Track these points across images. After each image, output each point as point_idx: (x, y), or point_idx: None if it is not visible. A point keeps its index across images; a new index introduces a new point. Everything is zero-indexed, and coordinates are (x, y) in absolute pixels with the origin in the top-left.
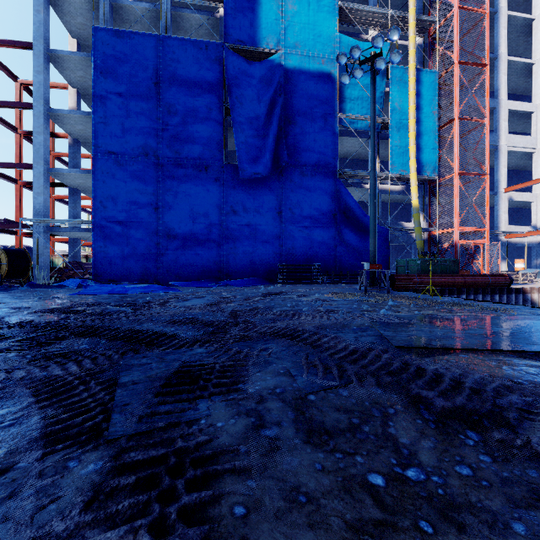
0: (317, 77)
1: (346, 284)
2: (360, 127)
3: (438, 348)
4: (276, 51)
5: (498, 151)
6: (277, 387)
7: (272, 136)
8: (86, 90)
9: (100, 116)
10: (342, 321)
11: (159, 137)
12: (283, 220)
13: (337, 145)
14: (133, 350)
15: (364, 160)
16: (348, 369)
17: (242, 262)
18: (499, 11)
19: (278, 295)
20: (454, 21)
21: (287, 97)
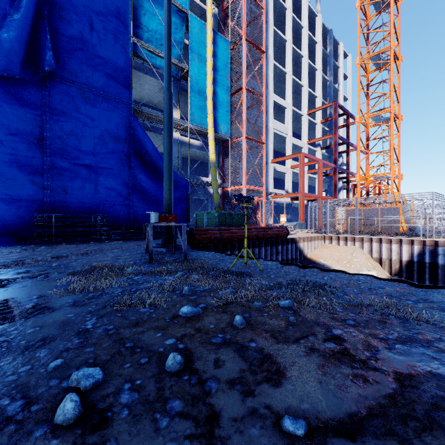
0: None
1: (139, 240)
2: (159, 65)
3: None
4: None
5: (267, 130)
6: None
7: (22, 18)
8: None
9: None
10: None
11: None
12: (46, 151)
13: (130, 73)
14: None
15: None
16: None
17: None
18: (269, 21)
19: None
20: (242, 1)
21: None
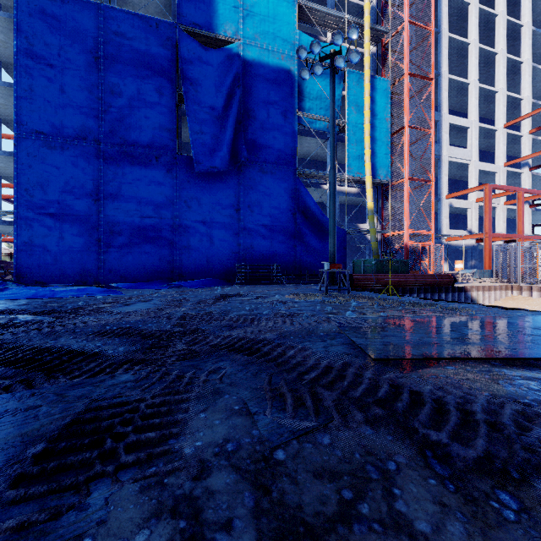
0: (277, 72)
1: (305, 285)
2: (319, 128)
3: (420, 358)
4: (234, 40)
5: (440, 161)
6: (228, 440)
7: (229, 128)
8: (9, 59)
9: (25, 88)
10: (307, 327)
11: (101, 119)
12: (241, 218)
13: (296, 144)
14: (25, 382)
15: (322, 162)
16: (324, 399)
17: (197, 262)
18: (442, 32)
19: (236, 297)
20: (404, 34)
21: (245, 89)
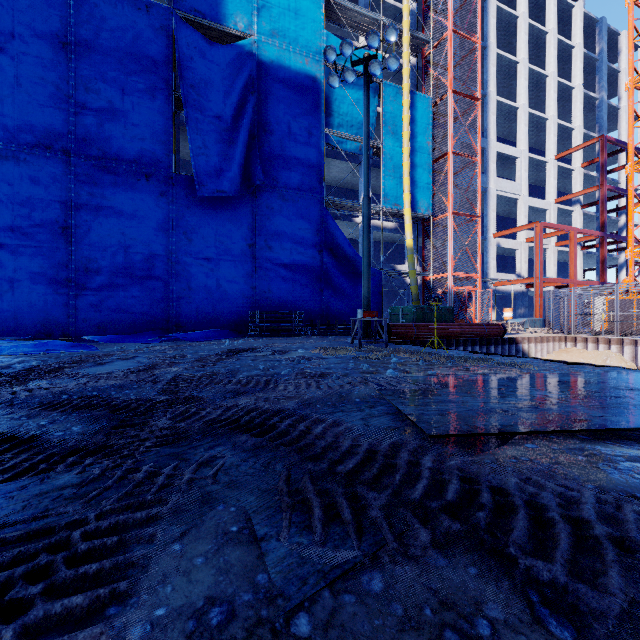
0: (299, 79)
1: (334, 336)
2: (350, 149)
3: (490, 433)
4: (247, 36)
5: (487, 194)
6: (213, 600)
7: (241, 144)
8: None
9: None
10: (338, 391)
11: (71, 123)
12: (256, 255)
13: (323, 167)
14: None
15: (353, 191)
16: (369, 505)
17: (200, 309)
18: (489, 46)
19: (248, 353)
20: (448, 45)
21: (261, 97)
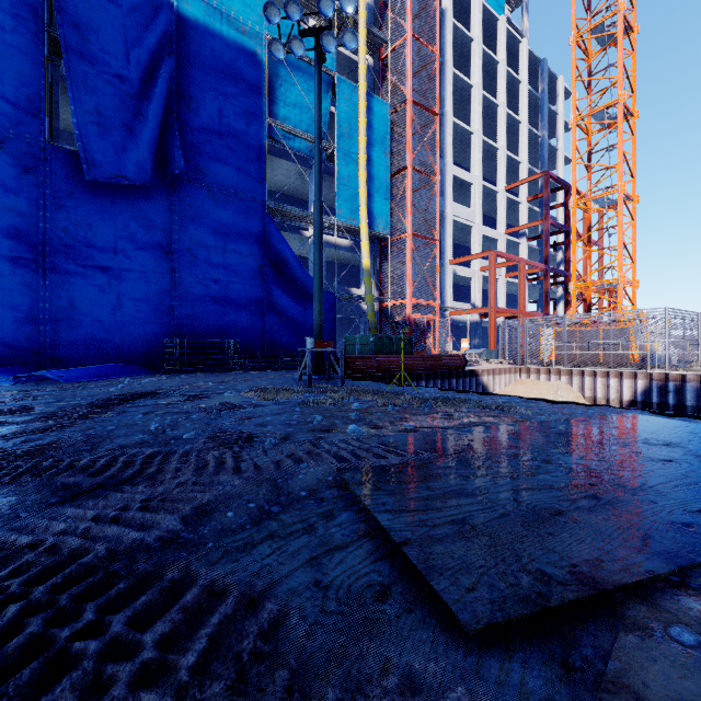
0: (235, 50)
1: (279, 371)
2: (299, 148)
3: (584, 597)
4: None
5: (444, 218)
6: None
7: (153, 118)
8: None
9: None
10: (271, 474)
11: None
12: (175, 266)
13: (265, 164)
14: None
15: (302, 200)
16: None
17: (90, 335)
18: (446, 63)
19: (146, 399)
20: (407, 49)
21: (182, 63)
